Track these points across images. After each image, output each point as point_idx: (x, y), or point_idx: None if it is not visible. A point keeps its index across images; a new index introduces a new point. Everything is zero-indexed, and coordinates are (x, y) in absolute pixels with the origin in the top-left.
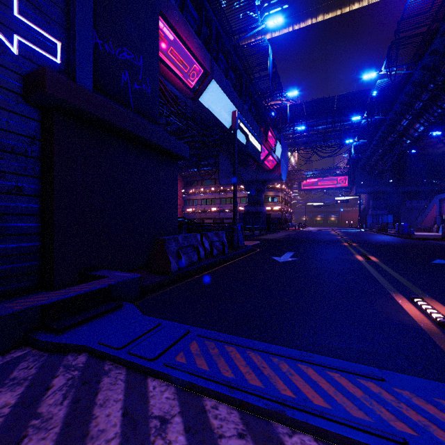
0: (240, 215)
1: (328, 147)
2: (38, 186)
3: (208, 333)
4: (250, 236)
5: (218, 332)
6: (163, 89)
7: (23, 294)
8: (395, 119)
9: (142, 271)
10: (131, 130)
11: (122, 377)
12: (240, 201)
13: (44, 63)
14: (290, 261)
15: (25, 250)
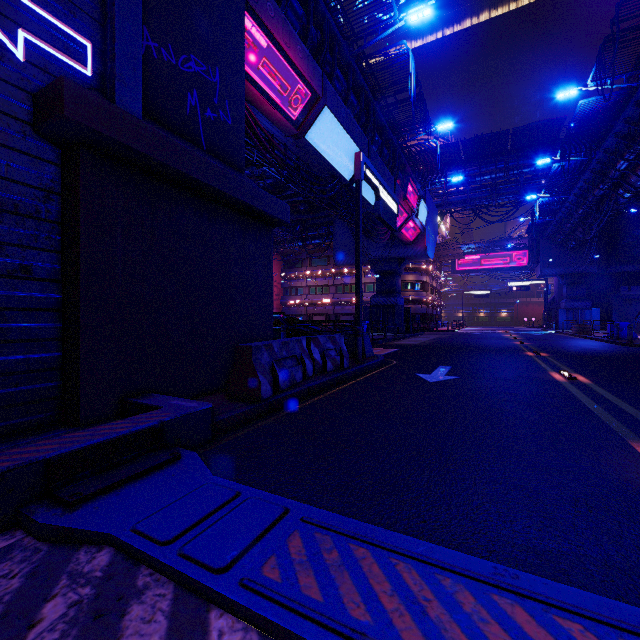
0: (366, 310)
1: (498, 207)
2: (57, 266)
3: (321, 515)
4: (381, 340)
5: (337, 511)
6: (251, 122)
7: (33, 433)
8: (607, 161)
9: (217, 396)
10: (200, 178)
11: (165, 604)
12: (364, 290)
13: (67, 75)
14: (447, 380)
15: (36, 365)
